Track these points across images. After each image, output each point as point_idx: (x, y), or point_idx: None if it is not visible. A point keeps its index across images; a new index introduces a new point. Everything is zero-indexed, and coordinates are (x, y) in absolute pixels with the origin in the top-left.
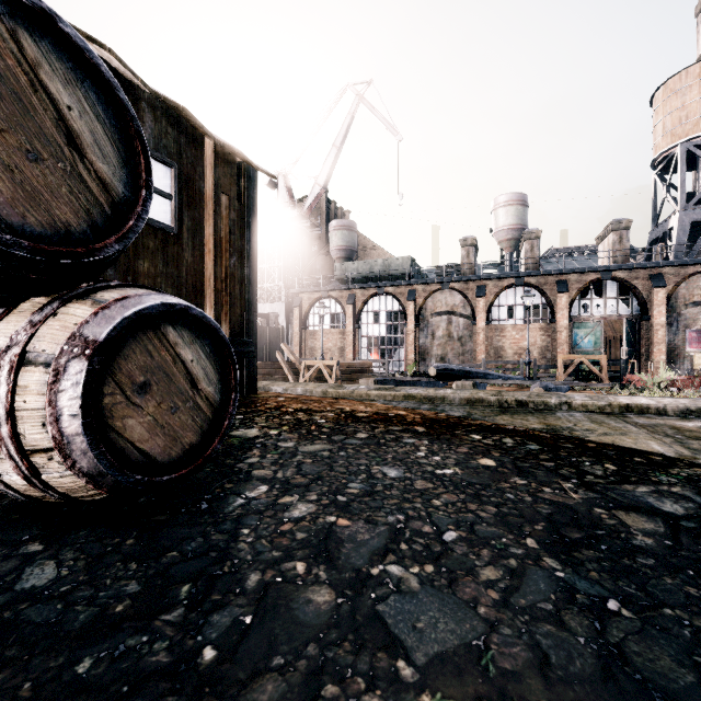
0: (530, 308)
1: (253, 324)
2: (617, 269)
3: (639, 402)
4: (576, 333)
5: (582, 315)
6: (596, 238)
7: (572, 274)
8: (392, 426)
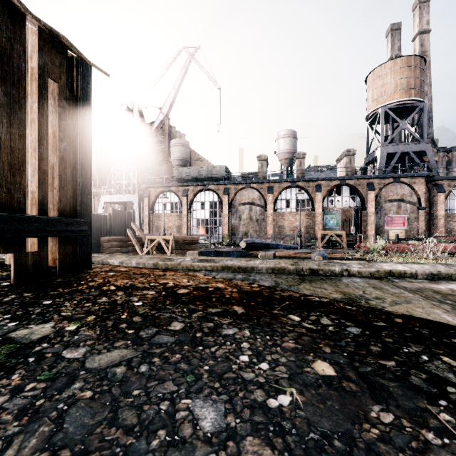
0: (298, 201)
1: (87, 206)
2: (349, 179)
3: (398, 268)
4: (326, 217)
5: (329, 207)
6: (336, 160)
7: (324, 181)
8: (211, 307)
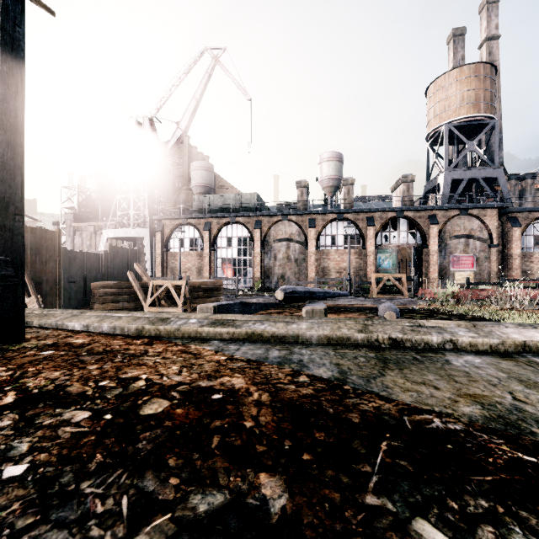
0: (345, 238)
1: (14, 233)
2: (407, 210)
3: (536, 339)
4: (380, 257)
5: (383, 244)
6: (391, 187)
7: (377, 212)
8: (199, 487)
